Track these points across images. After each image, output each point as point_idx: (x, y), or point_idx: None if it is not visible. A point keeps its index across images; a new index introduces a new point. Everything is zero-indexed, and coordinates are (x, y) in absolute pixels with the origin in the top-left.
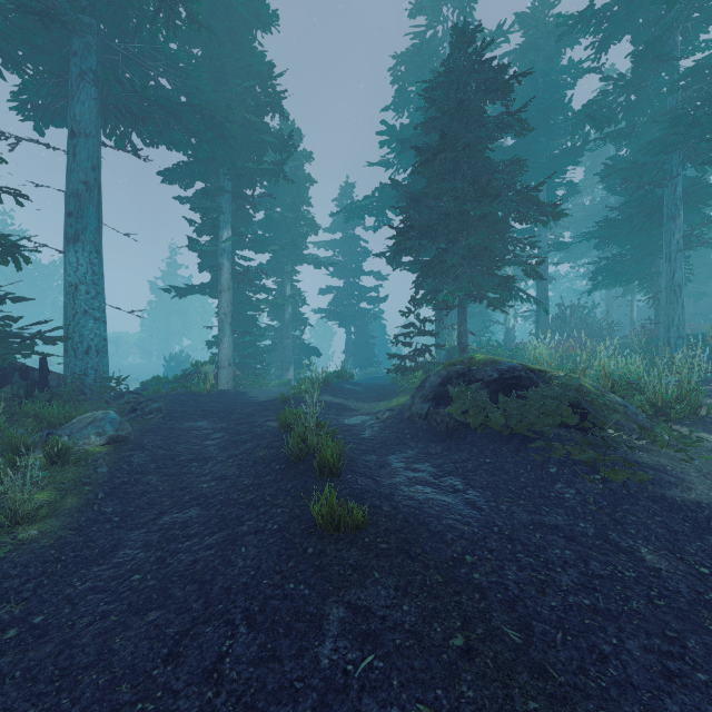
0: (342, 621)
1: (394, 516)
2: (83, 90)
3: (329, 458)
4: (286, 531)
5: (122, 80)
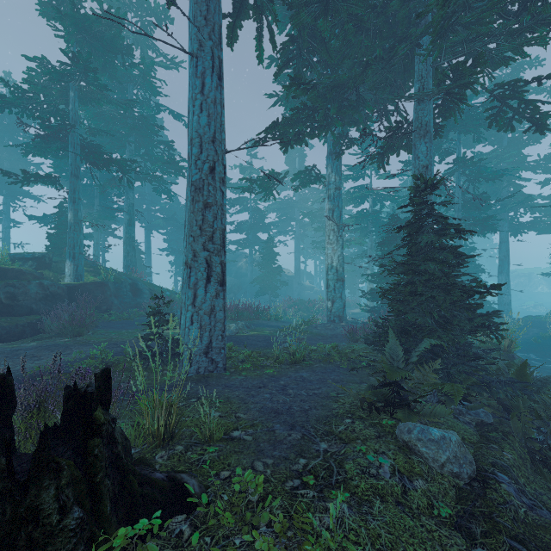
0: (527, 345)
1: (548, 344)
2: (503, 229)
3: (543, 336)
4: (529, 341)
5: (516, 214)
